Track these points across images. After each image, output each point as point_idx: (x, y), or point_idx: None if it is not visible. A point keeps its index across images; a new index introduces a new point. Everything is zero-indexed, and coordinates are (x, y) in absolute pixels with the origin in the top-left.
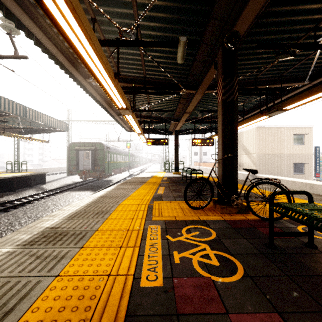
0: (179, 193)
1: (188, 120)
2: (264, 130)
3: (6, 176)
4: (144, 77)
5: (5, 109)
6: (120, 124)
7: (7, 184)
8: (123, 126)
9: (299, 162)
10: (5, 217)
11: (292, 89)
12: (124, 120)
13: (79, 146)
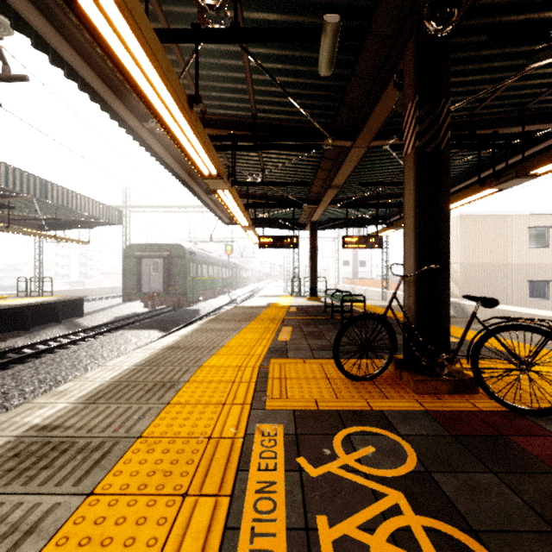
0: (320, 340)
1: (335, 202)
2: (474, 220)
3: (13, 304)
4: (253, 117)
5: (8, 185)
6: (212, 210)
7: (15, 317)
8: (217, 215)
9: (539, 279)
10: None
11: (540, 137)
12: (219, 204)
13: (143, 250)
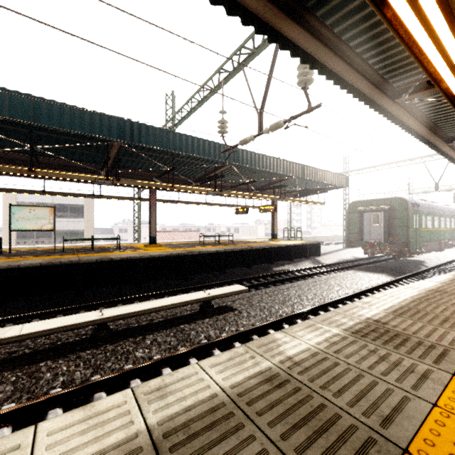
0: None
1: None
2: None
3: (286, 244)
4: None
5: (287, 173)
6: (449, 157)
7: (286, 252)
8: (454, 161)
9: None
10: (292, 287)
11: None
12: None
13: (363, 205)
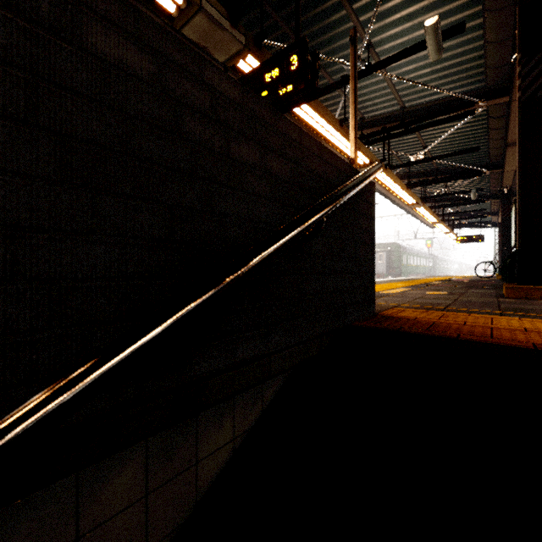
0: None
1: None
2: None
3: None
4: (451, 197)
5: None
6: (424, 223)
7: None
8: (426, 224)
9: None
10: None
11: None
12: None
13: None
